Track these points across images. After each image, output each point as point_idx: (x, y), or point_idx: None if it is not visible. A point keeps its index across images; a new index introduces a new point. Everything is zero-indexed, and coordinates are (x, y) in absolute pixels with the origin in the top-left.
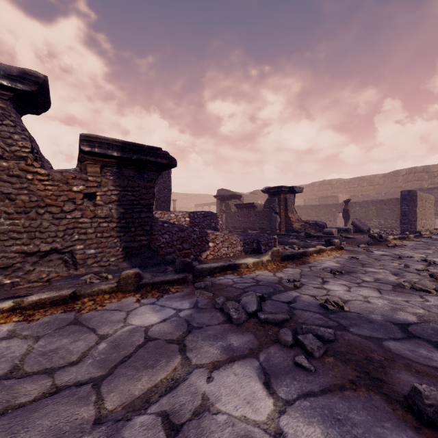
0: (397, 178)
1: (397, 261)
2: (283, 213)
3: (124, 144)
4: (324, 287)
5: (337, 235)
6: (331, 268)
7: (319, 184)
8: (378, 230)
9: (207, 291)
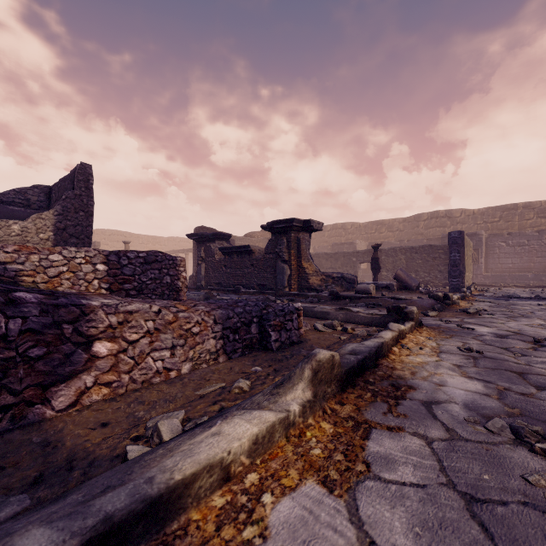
0: (418, 223)
1: None
2: (295, 262)
3: None
4: None
5: (375, 294)
6: (489, 409)
7: (331, 228)
8: None
9: None
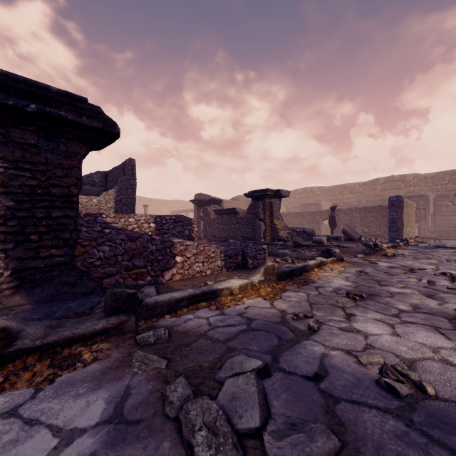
0: (376, 186)
1: (412, 275)
2: (268, 220)
3: (6, 78)
4: (355, 327)
5: (327, 243)
6: (344, 289)
7: (302, 191)
8: (363, 238)
9: (158, 353)
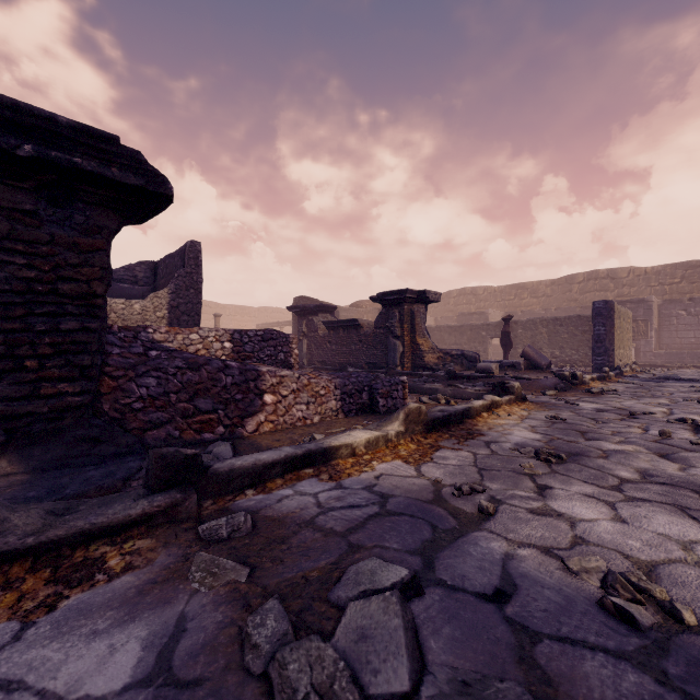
0: (571, 286)
1: (633, 422)
2: (408, 338)
3: None
4: (553, 507)
5: (498, 373)
6: (531, 446)
7: (458, 294)
8: (552, 365)
9: (234, 555)
